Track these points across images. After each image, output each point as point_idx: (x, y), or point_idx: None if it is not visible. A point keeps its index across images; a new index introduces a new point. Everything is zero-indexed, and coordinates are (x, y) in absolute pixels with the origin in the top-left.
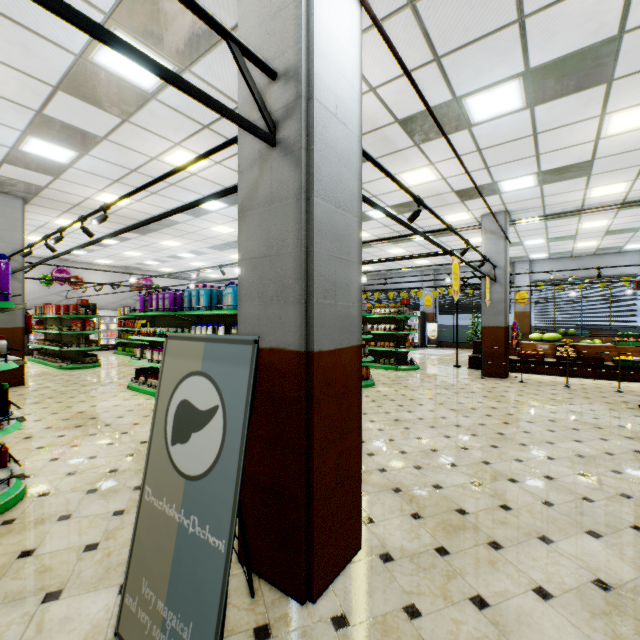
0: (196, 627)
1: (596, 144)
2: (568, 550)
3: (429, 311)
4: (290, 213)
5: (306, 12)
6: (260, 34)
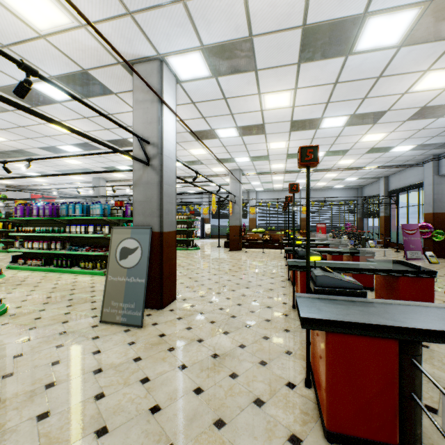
0: (136, 303)
1: (268, 150)
2: (239, 291)
3: (206, 217)
4: (155, 188)
5: (160, 127)
6: (143, 126)
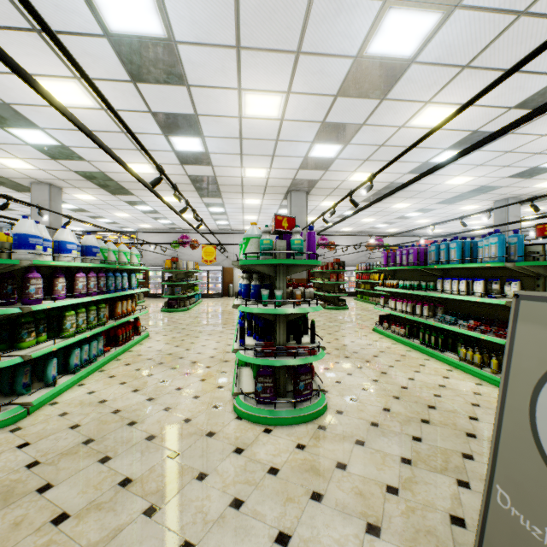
0: None
1: None
2: None
3: None
4: None
5: None
6: None
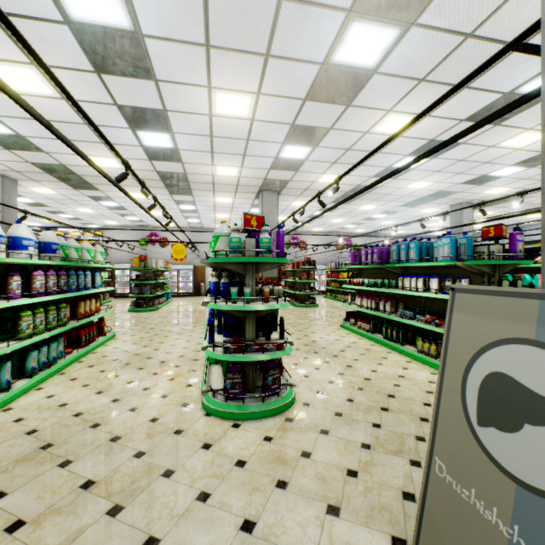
0: None
1: None
2: None
3: None
4: None
5: None
6: None
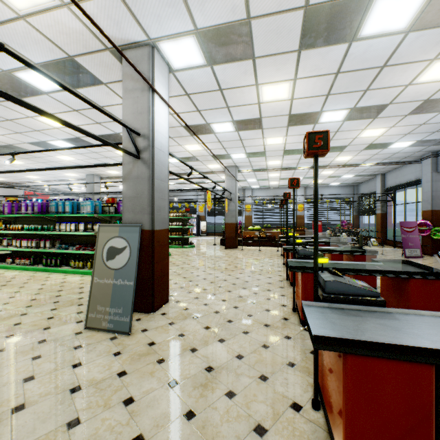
0: (124, 307)
1: (264, 146)
2: (235, 292)
3: (202, 214)
4: (146, 183)
5: (152, 117)
6: (133, 117)
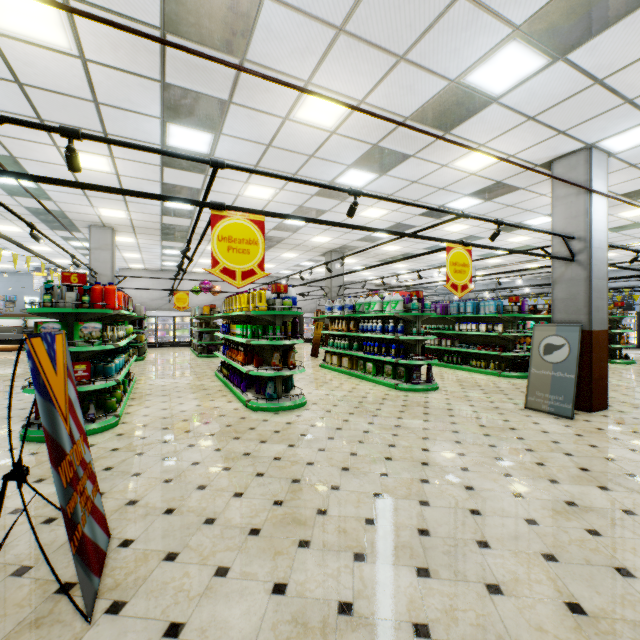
0: (564, 396)
1: None
2: None
3: None
4: (581, 285)
5: (588, 219)
6: (565, 222)
